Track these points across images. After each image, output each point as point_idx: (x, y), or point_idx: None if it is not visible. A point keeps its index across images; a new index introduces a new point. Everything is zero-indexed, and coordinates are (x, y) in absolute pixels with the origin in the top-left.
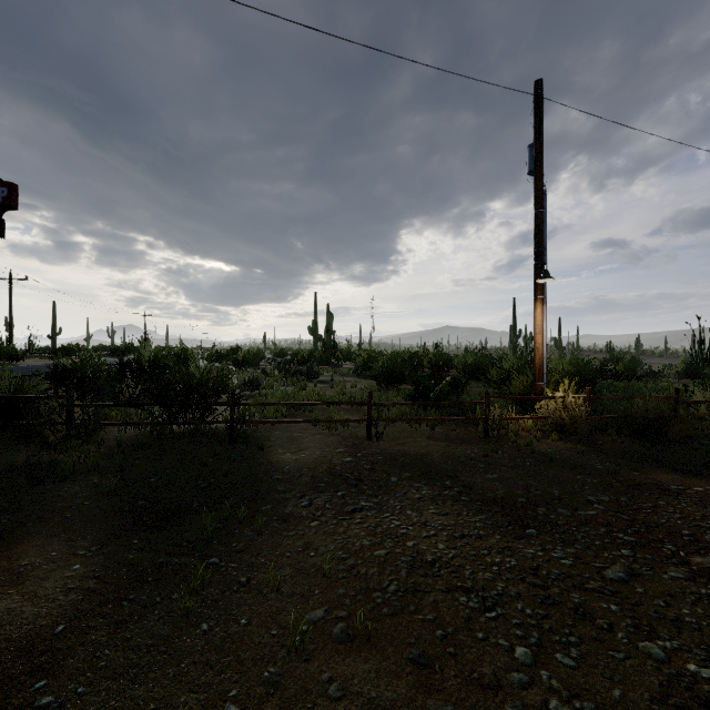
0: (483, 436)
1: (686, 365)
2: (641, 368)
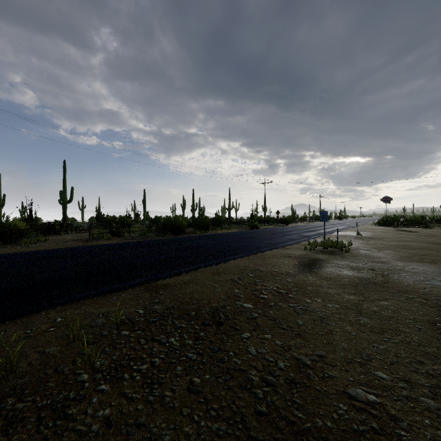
0: None
1: None
2: None
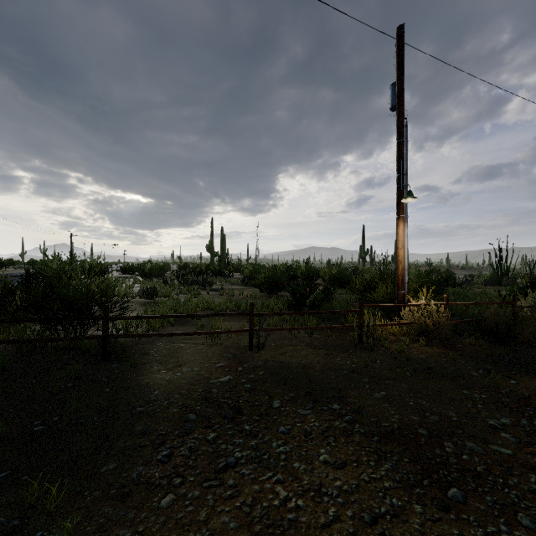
0: (358, 342)
1: (489, 275)
2: (459, 278)
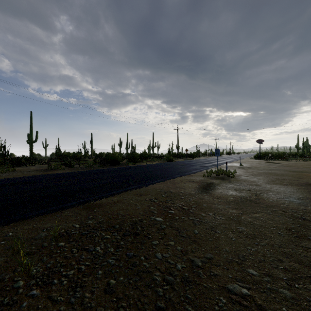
0: None
1: None
2: None
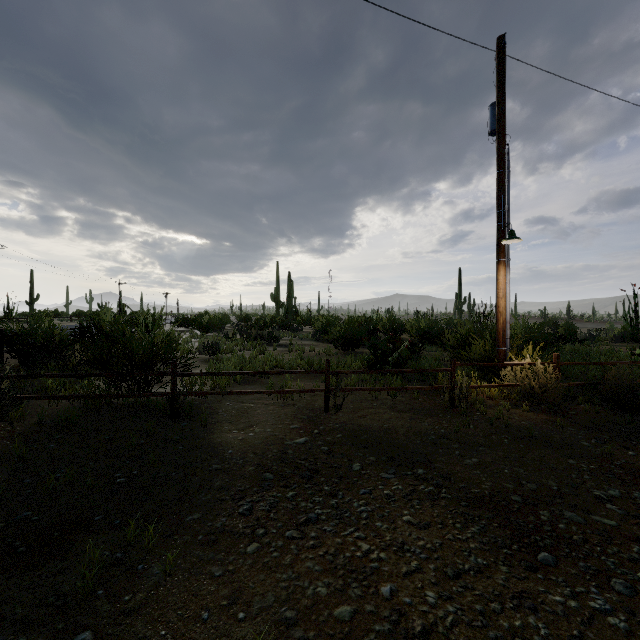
0: (449, 406)
1: (621, 329)
2: (581, 332)
